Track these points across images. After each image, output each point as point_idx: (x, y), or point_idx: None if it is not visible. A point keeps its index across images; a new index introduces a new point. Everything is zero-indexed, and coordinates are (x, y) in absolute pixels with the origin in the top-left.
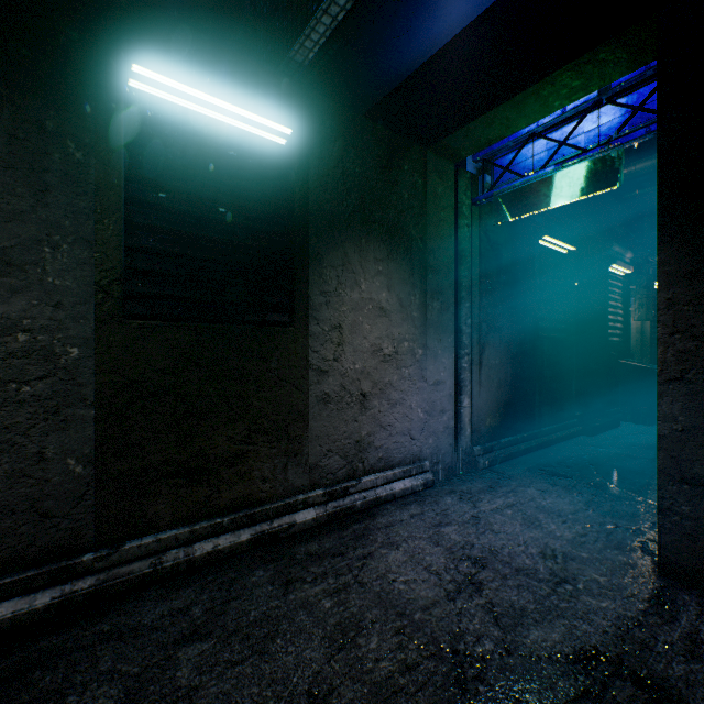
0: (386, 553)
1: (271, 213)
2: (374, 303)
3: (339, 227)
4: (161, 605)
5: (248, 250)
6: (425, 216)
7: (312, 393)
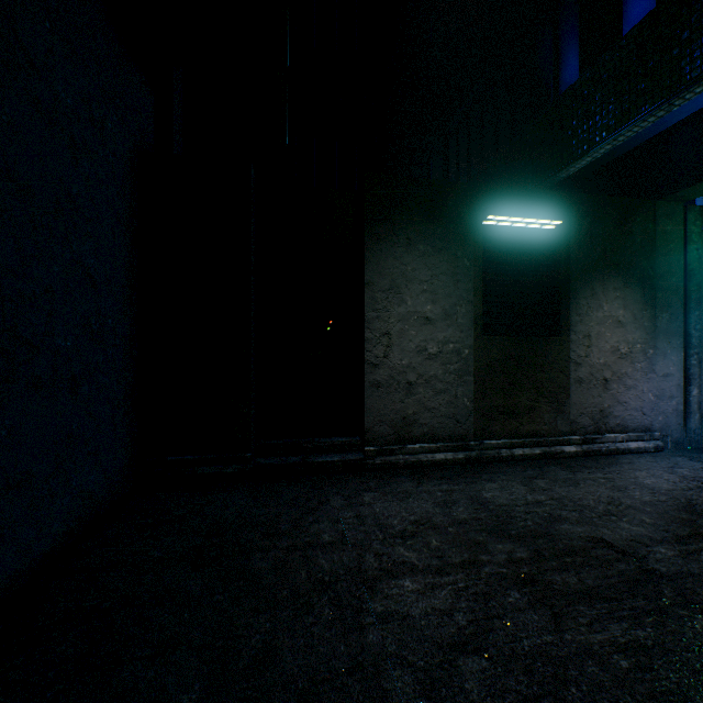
0: (632, 472)
1: (545, 271)
2: (613, 318)
3: (588, 272)
4: (509, 468)
5: (532, 294)
6: (654, 250)
7: (571, 376)
